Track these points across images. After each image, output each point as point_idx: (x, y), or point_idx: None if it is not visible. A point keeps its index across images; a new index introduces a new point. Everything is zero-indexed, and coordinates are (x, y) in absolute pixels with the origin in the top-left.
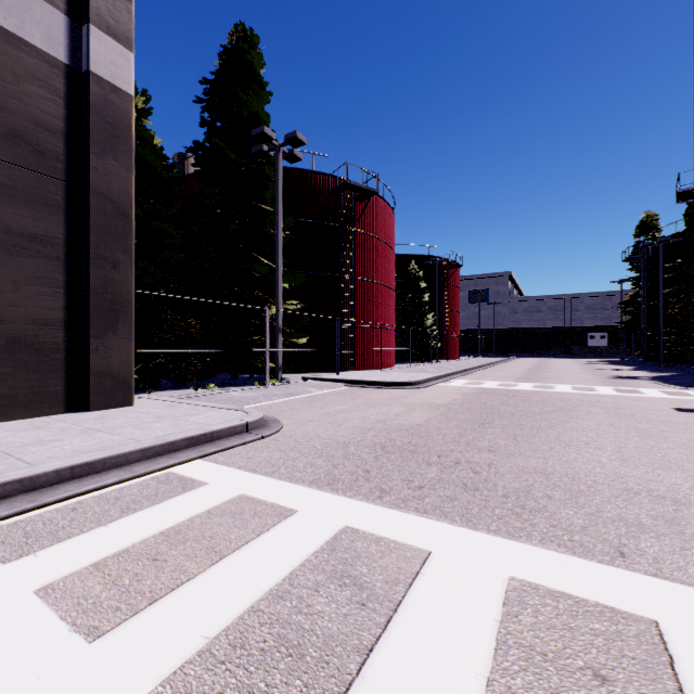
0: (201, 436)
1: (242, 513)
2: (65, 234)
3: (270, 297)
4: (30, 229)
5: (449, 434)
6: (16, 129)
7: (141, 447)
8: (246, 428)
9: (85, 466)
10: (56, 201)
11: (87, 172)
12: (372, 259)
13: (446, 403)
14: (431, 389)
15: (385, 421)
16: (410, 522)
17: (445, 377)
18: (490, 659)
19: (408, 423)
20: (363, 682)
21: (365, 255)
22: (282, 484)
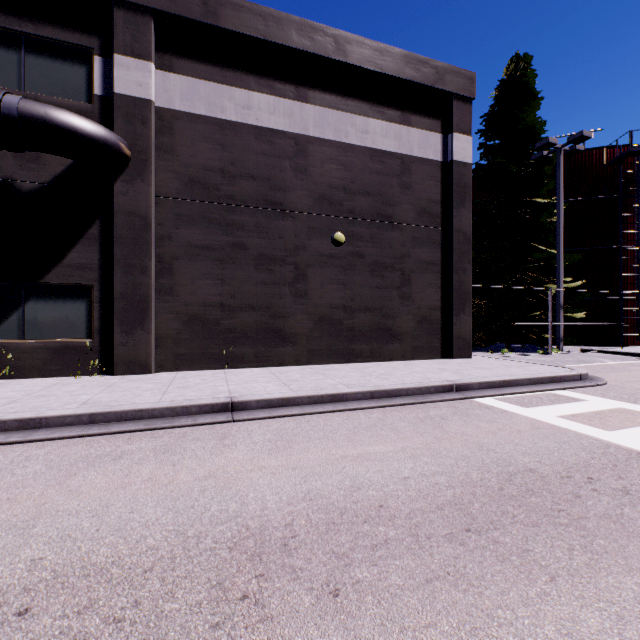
0: (554, 377)
1: (633, 414)
2: (440, 258)
3: (543, 278)
4: (428, 258)
5: None
6: (423, 207)
7: (527, 377)
8: (579, 378)
9: (507, 382)
10: (437, 240)
11: (451, 220)
12: None
13: None
14: None
15: None
16: None
17: None
18: None
19: None
20: None
21: None
22: None
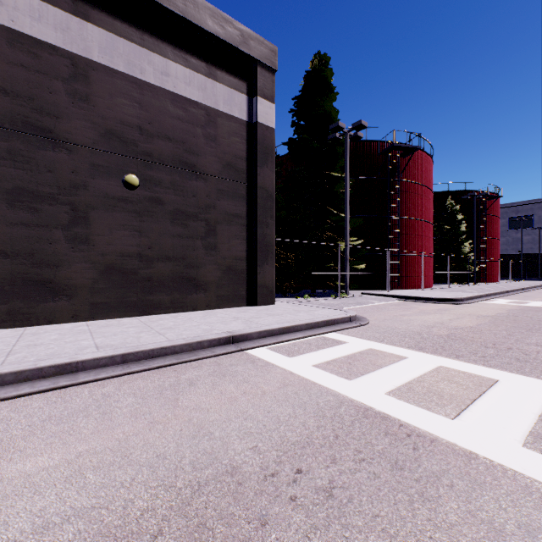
0: (329, 321)
1: (377, 355)
2: (246, 211)
3: (338, 236)
4: (234, 211)
5: (499, 333)
6: (229, 162)
7: (306, 322)
8: (349, 320)
9: (287, 328)
10: (243, 194)
11: (255, 177)
12: (414, 201)
13: (491, 315)
14: (474, 305)
15: (442, 323)
16: (481, 368)
17: (486, 297)
18: (540, 411)
19: (461, 325)
20: (475, 406)
21: (408, 198)
22: (390, 346)
